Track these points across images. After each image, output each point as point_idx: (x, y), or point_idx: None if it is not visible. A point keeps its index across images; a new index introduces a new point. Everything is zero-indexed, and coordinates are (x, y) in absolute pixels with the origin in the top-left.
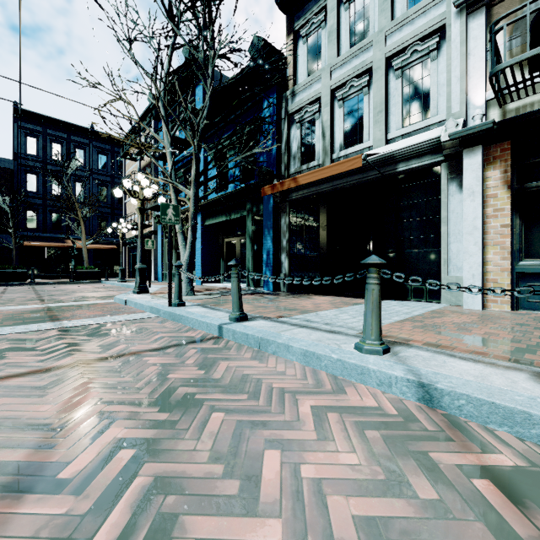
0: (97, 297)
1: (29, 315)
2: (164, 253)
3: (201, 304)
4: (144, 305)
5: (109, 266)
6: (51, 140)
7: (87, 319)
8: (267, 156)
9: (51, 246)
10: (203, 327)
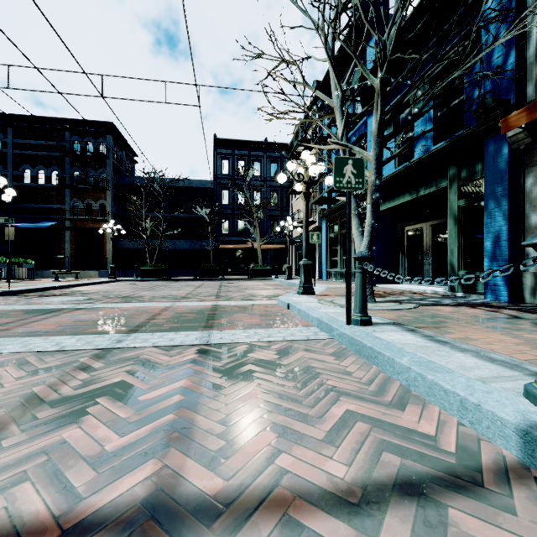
0: (263, 296)
1: (193, 315)
2: (329, 249)
3: (395, 320)
4: (309, 315)
5: (279, 264)
6: (237, 159)
7: (239, 330)
8: (494, 80)
9: (237, 248)
10: (446, 403)
